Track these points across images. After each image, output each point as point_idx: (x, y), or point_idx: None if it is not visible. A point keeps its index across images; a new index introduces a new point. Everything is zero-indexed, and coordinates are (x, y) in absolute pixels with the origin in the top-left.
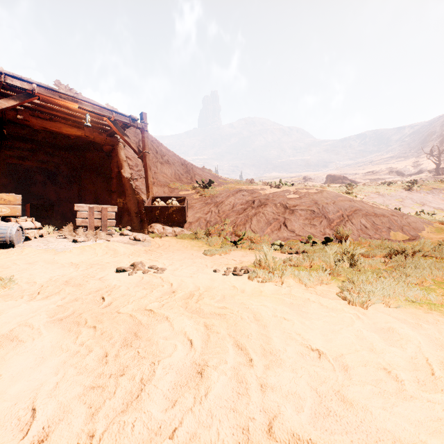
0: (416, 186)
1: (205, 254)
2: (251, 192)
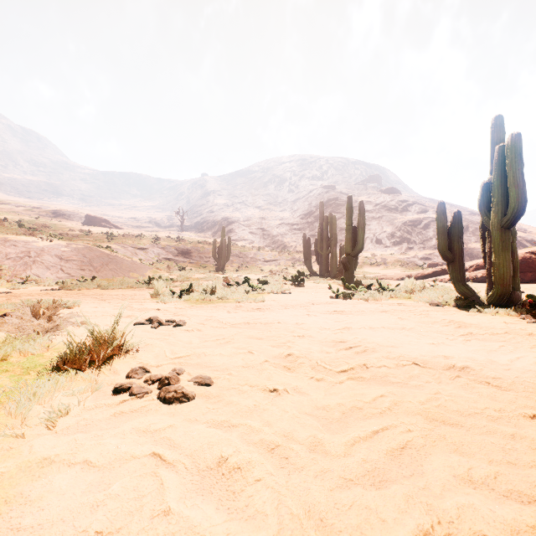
0: (158, 242)
1: (14, 288)
2: (24, 243)
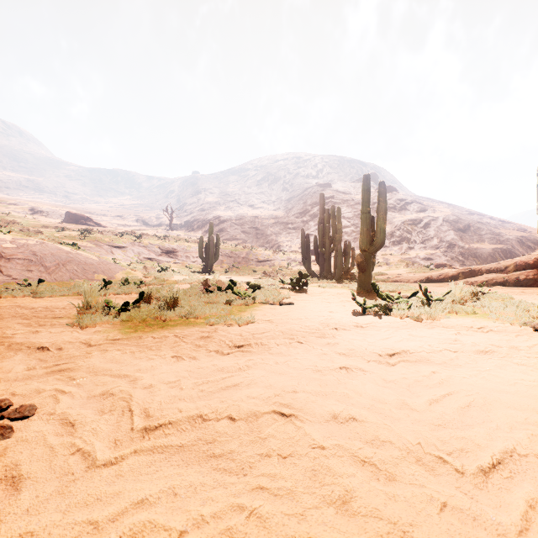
0: (139, 240)
1: None
2: None
